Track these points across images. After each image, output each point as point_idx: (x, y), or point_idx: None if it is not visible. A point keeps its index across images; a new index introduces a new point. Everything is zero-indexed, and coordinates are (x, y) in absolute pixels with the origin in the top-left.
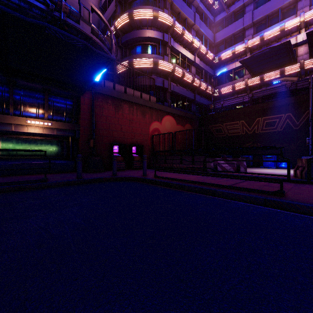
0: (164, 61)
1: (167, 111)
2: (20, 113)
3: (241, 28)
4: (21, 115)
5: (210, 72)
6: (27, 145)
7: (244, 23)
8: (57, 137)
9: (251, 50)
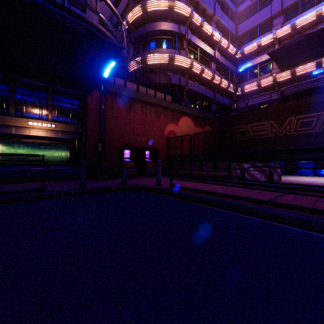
0: (181, 56)
1: (183, 112)
2: (22, 114)
3: (268, 17)
4: (23, 116)
5: (232, 68)
6: (30, 149)
7: (272, 11)
8: (63, 141)
9: (279, 41)
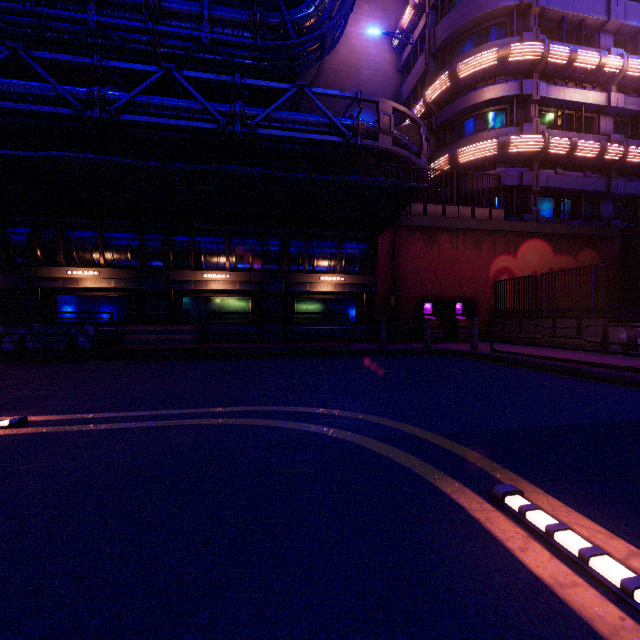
0: (522, 135)
1: (528, 232)
2: (313, 269)
3: None
4: (313, 271)
5: None
6: (318, 306)
7: None
8: (349, 295)
9: None
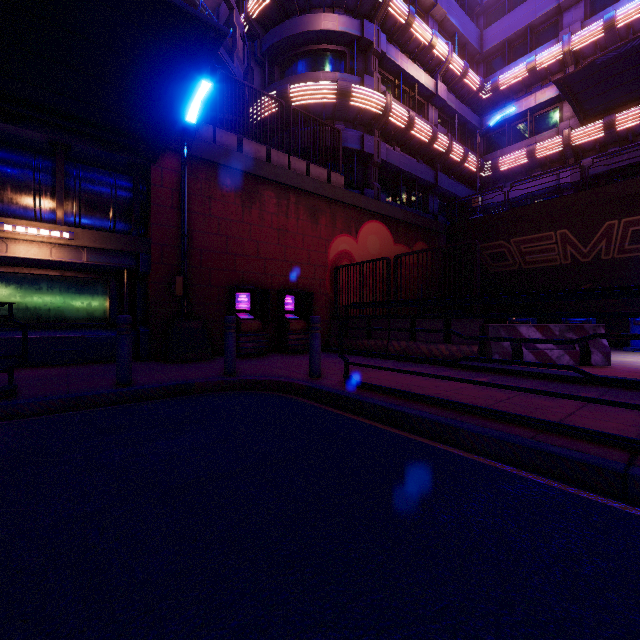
0: (364, 87)
1: (370, 210)
2: None
3: (551, 8)
4: None
5: (472, 120)
6: (13, 291)
7: None
8: (94, 271)
9: (577, 59)
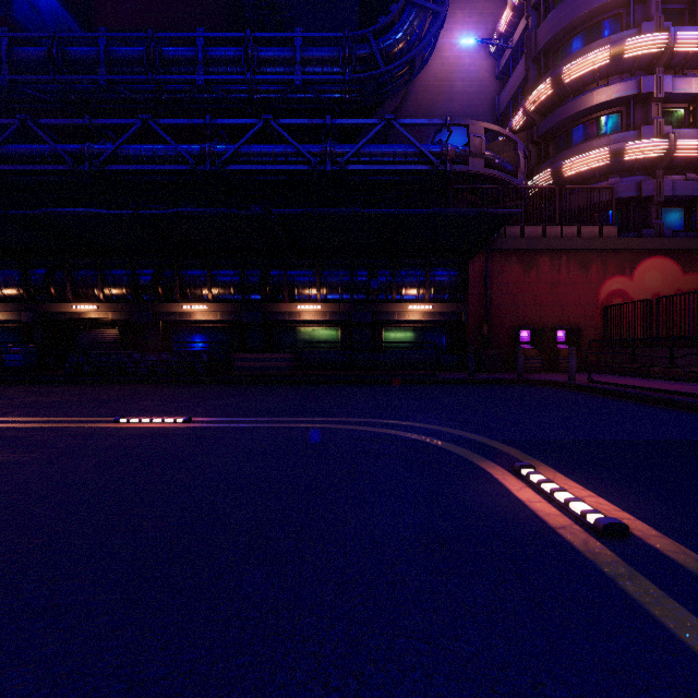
0: (641, 140)
1: (648, 249)
2: (401, 298)
3: None
4: (401, 300)
5: None
6: (407, 335)
7: None
8: (439, 323)
9: None
